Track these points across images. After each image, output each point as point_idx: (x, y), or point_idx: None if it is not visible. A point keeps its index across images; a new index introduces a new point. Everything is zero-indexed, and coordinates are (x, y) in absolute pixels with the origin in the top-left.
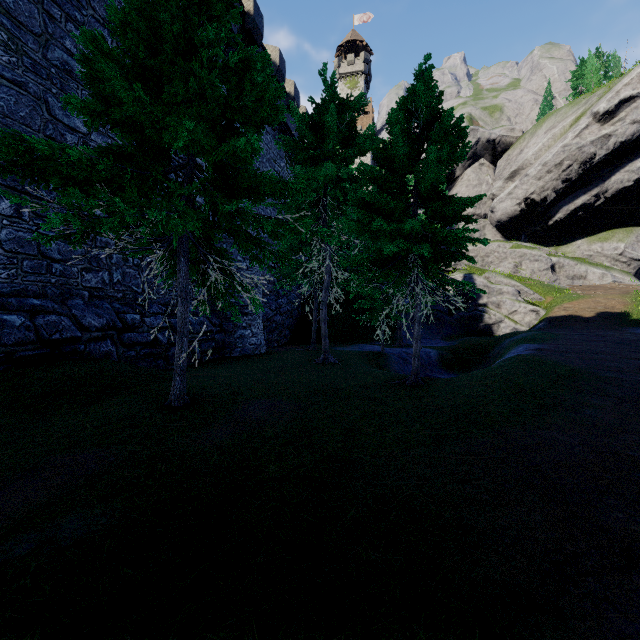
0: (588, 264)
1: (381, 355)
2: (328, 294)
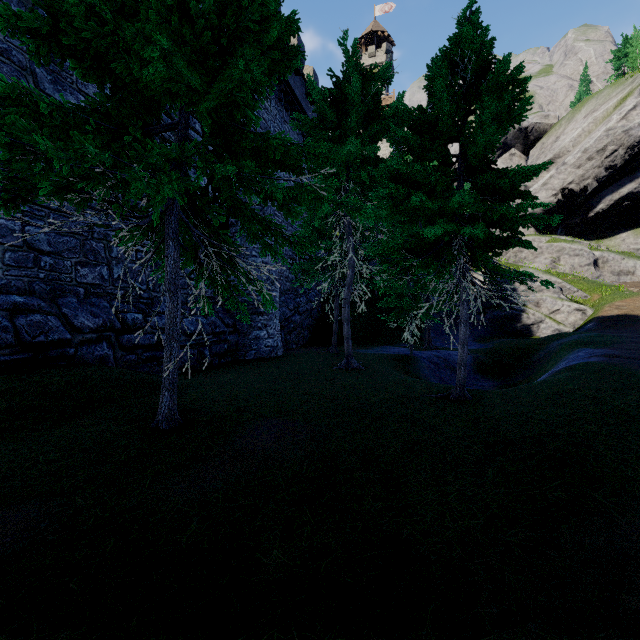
0: (636, 258)
1: (409, 359)
2: (351, 291)
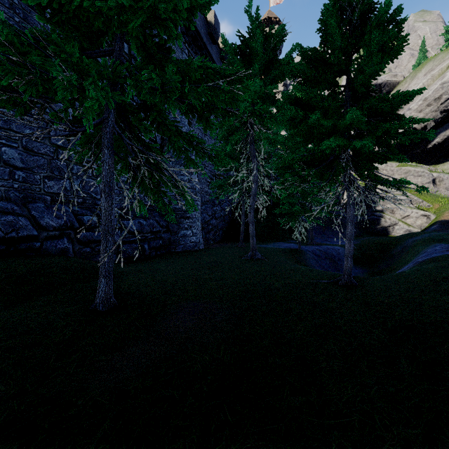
0: None
1: (298, 252)
2: (255, 199)
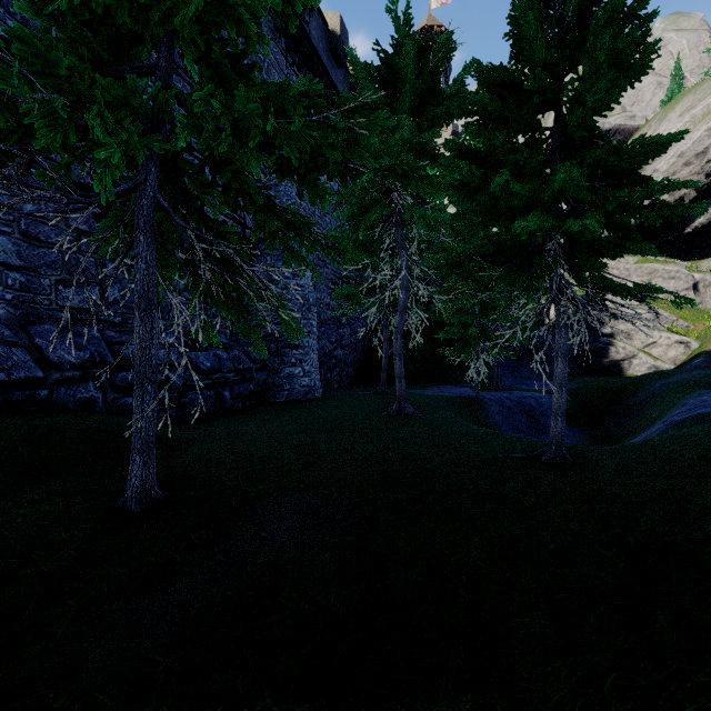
0: None
1: (475, 402)
2: (405, 317)
